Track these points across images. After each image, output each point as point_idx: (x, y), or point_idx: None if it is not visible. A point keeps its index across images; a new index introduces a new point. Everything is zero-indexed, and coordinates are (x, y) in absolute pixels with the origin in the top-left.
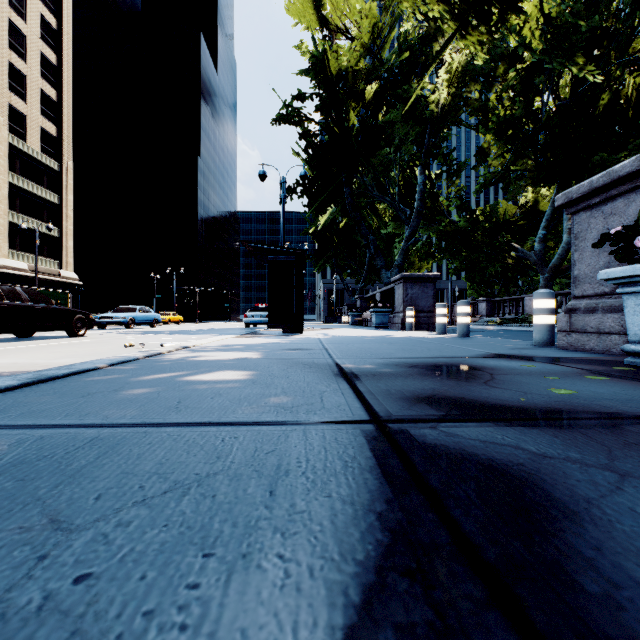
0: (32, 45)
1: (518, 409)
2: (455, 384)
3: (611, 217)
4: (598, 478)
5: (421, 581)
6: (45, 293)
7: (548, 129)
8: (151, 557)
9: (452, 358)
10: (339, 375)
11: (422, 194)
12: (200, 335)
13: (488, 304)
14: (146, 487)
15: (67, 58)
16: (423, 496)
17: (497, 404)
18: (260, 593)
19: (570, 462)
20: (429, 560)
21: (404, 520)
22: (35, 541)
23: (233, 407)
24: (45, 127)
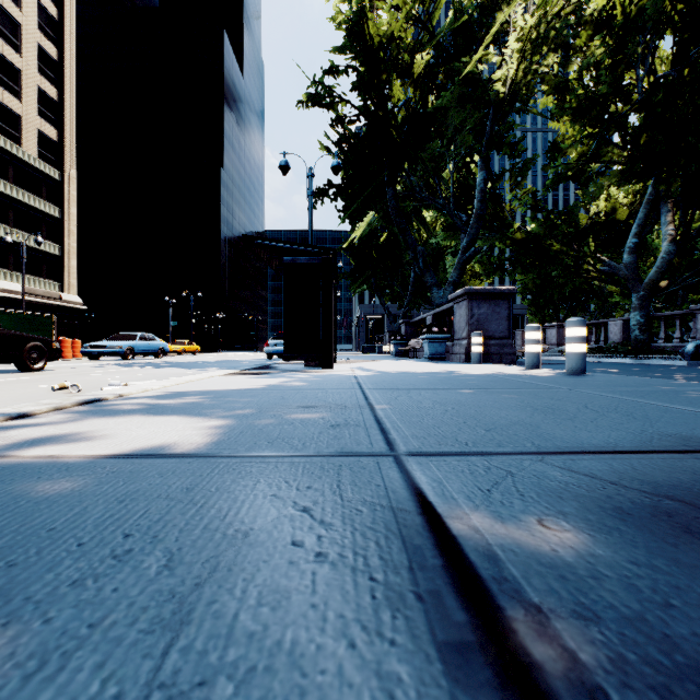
0: (28, 36)
1: None
2: None
3: None
4: None
5: None
6: (21, 317)
7: (643, 110)
8: None
9: None
10: None
11: (483, 194)
12: (199, 369)
13: (559, 330)
14: None
15: (70, 52)
16: None
17: None
18: None
19: None
20: None
21: None
22: None
23: None
24: (44, 130)
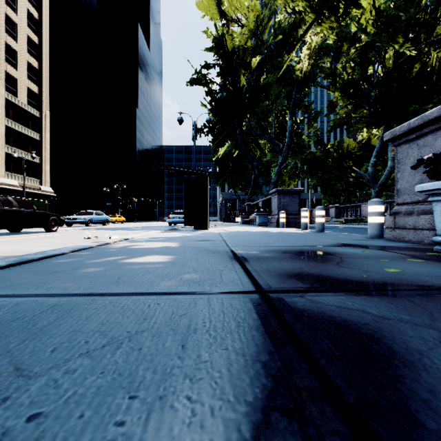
0: (21, 30)
1: (362, 283)
2: (315, 265)
3: (423, 148)
4: (425, 335)
5: (297, 419)
6: (30, 202)
7: (378, 88)
8: (89, 399)
9: (312, 246)
10: (233, 258)
11: (291, 133)
12: (137, 231)
13: (336, 209)
14: (90, 342)
15: (45, 39)
16: (296, 349)
17: (346, 279)
18: (172, 429)
19: (403, 322)
20: (303, 401)
21: (283, 368)
22: (1, 385)
23: (157, 281)
24: (30, 87)
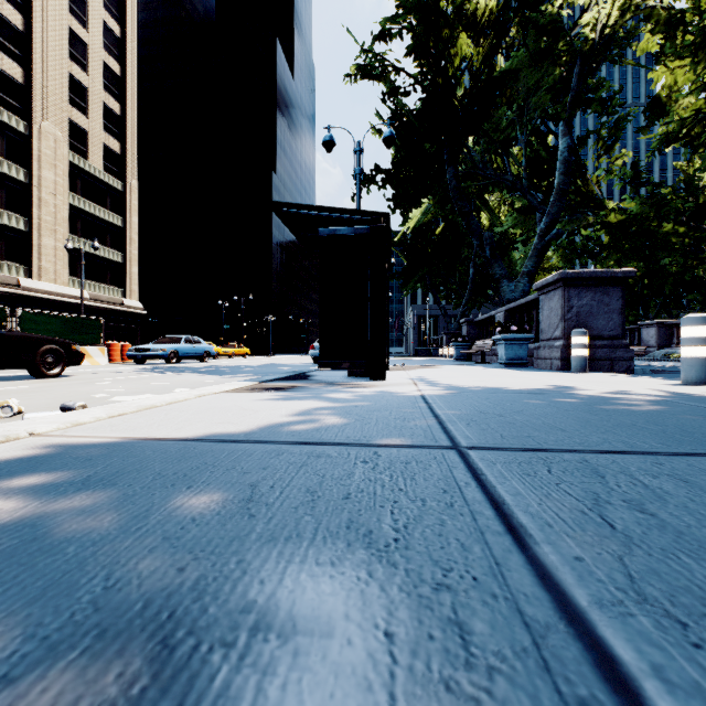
0: (94, 55)
1: None
2: None
3: None
4: None
5: None
6: (69, 320)
7: None
8: None
9: None
10: None
11: (567, 164)
12: (228, 376)
13: (660, 330)
14: None
15: (131, 68)
16: None
17: None
18: None
19: None
20: None
21: None
22: None
23: None
24: (108, 144)
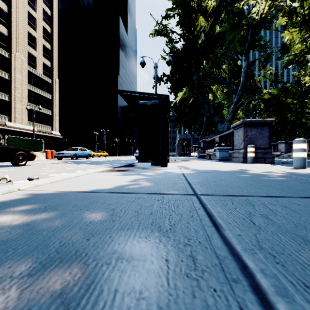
0: (39, 23)
1: None
2: None
3: None
4: None
5: None
6: (28, 140)
7: None
8: None
9: None
10: None
11: (246, 73)
12: (99, 165)
13: (286, 145)
14: None
15: (55, 29)
16: None
17: None
18: None
19: None
20: None
21: None
22: None
23: None
24: (45, 62)
